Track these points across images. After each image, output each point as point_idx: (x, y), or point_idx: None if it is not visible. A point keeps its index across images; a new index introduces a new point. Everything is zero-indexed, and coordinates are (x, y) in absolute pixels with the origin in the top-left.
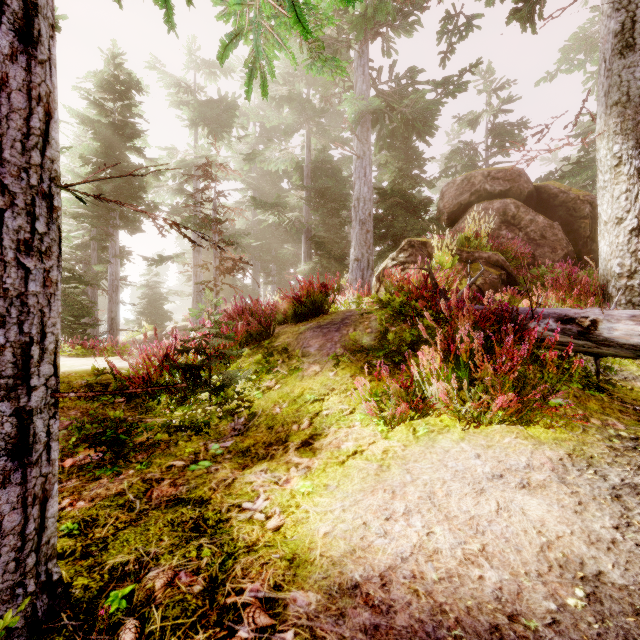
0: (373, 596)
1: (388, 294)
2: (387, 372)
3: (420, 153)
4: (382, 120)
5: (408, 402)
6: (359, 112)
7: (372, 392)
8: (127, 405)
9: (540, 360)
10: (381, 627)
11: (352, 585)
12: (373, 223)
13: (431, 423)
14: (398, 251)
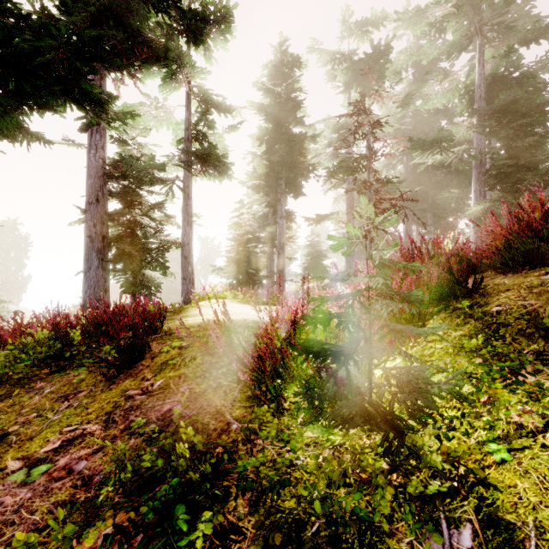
0: None
1: None
2: None
3: None
4: None
5: None
6: None
7: None
8: (242, 392)
9: None
10: None
11: None
12: None
13: None
14: None
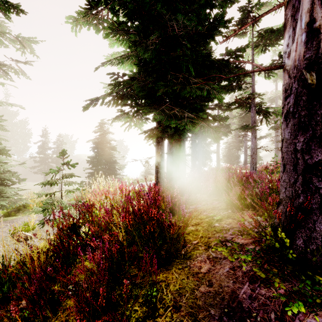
0: None
1: None
2: None
3: None
4: None
5: None
6: None
7: None
8: None
9: None
10: None
11: None
12: None
13: None
14: None
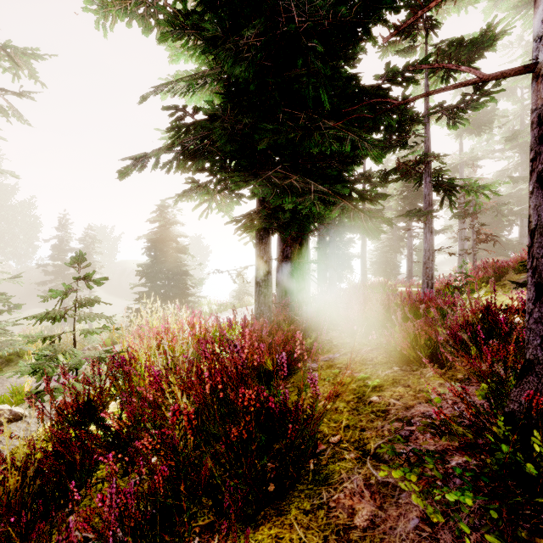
0: None
1: None
2: None
3: None
4: None
5: None
6: None
7: None
8: None
9: None
10: None
11: None
12: None
13: None
14: None
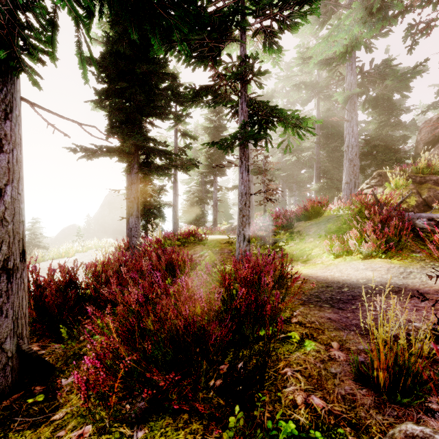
0: (313, 277)
1: (358, 205)
2: (334, 237)
3: (396, 108)
4: (366, 92)
5: (344, 249)
6: (347, 97)
7: (331, 246)
8: None
9: (420, 237)
10: (313, 278)
11: (309, 275)
12: (361, 157)
13: (353, 257)
14: (370, 179)
